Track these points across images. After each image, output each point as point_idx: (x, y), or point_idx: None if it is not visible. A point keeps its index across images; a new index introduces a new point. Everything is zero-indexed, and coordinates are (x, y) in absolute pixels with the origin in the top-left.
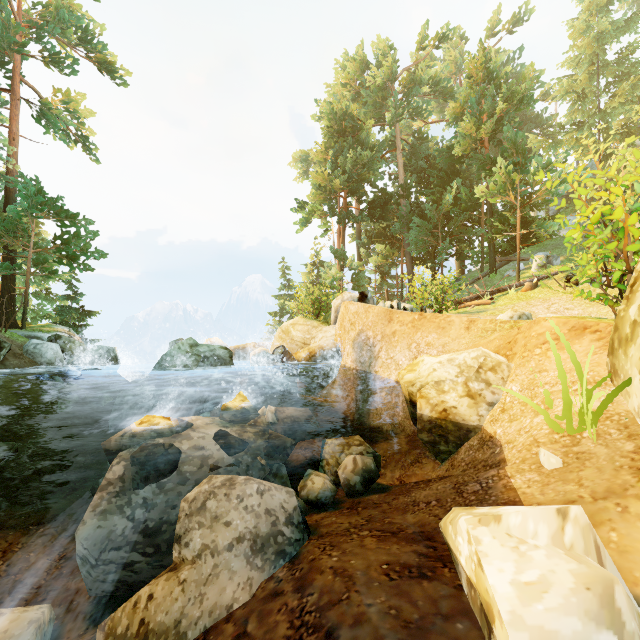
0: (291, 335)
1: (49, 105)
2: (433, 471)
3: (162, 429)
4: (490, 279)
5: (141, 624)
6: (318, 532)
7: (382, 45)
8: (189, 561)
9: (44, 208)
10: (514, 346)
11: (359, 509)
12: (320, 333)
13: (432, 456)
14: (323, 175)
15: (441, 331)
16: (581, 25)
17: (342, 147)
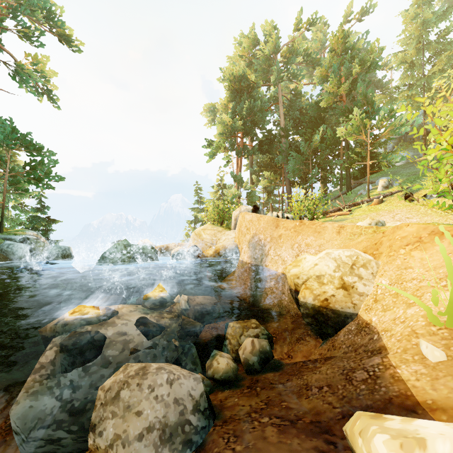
0: (202, 237)
1: (22, 66)
2: (315, 348)
3: (91, 318)
4: (347, 196)
5: None
6: (222, 416)
7: (268, 27)
8: (102, 450)
9: (16, 142)
10: (380, 247)
11: (258, 389)
12: (223, 236)
13: (314, 335)
14: (226, 121)
15: (317, 234)
16: (411, 14)
17: (239, 101)
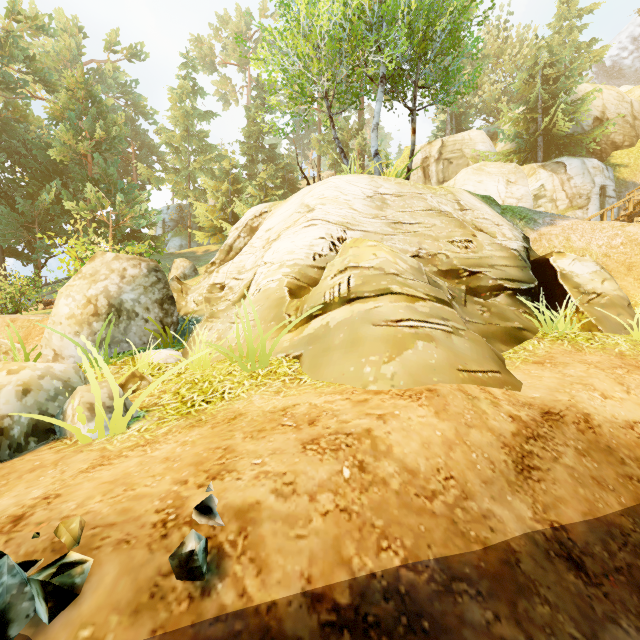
0: None
1: None
2: None
3: None
4: None
5: None
6: None
7: None
8: None
9: None
10: (29, 337)
11: None
12: None
13: None
14: None
15: None
16: (176, 97)
17: None
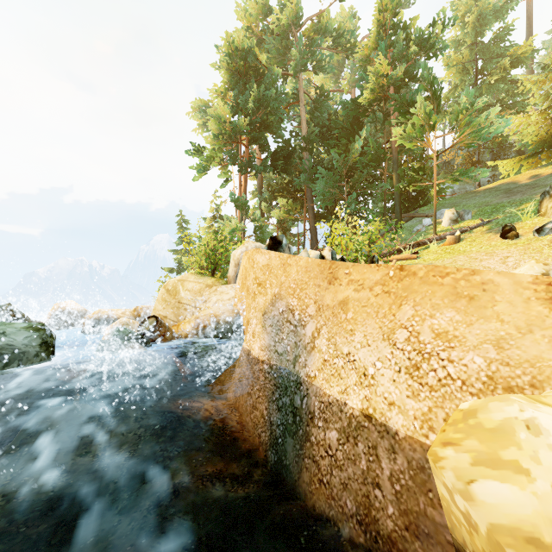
0: (177, 297)
1: None
2: None
3: None
4: (398, 234)
5: None
6: None
7: None
8: None
9: None
10: None
11: None
12: (214, 295)
13: None
14: (222, 115)
15: (468, 305)
16: (466, 4)
17: (244, 90)
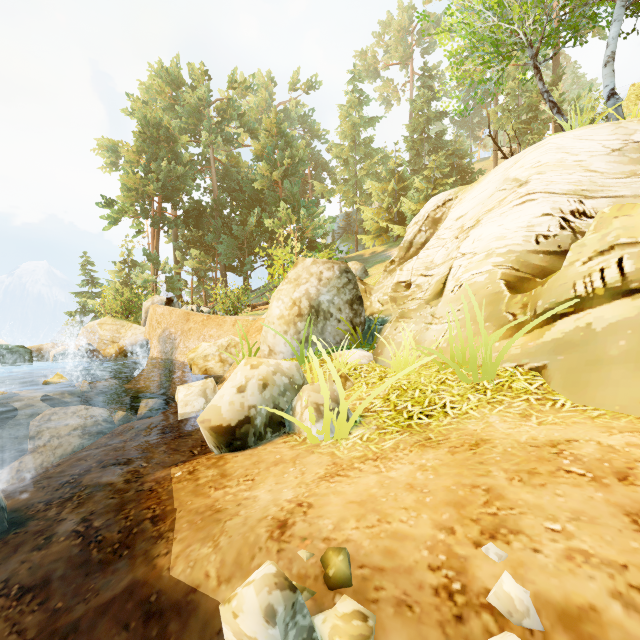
0: (98, 334)
1: None
2: None
3: None
4: None
5: (17, 472)
6: None
7: (197, 72)
8: (42, 446)
9: None
10: (248, 334)
11: None
12: (130, 332)
13: None
14: (135, 178)
15: (219, 327)
16: (345, 112)
17: (156, 154)
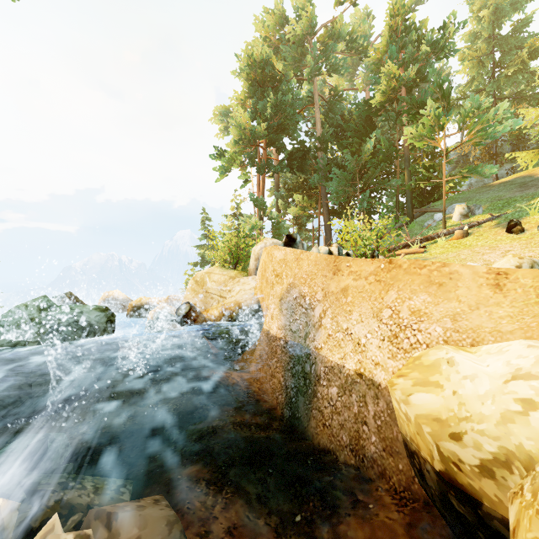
0: (205, 287)
1: None
2: None
3: None
4: (409, 229)
5: None
6: None
7: None
8: None
9: None
10: None
11: None
12: (237, 285)
13: None
14: (242, 122)
15: (437, 290)
16: None
17: (262, 97)
